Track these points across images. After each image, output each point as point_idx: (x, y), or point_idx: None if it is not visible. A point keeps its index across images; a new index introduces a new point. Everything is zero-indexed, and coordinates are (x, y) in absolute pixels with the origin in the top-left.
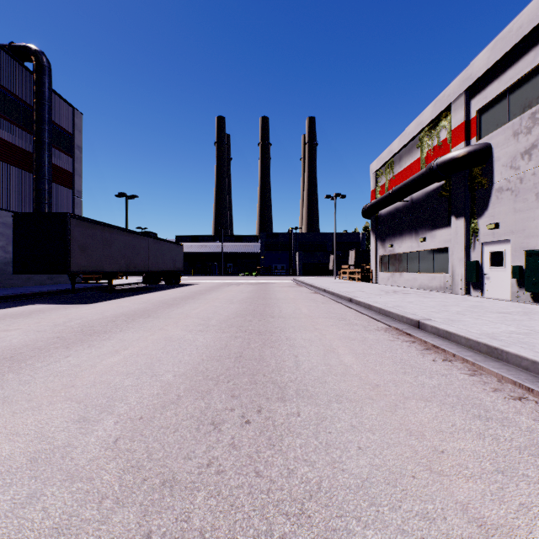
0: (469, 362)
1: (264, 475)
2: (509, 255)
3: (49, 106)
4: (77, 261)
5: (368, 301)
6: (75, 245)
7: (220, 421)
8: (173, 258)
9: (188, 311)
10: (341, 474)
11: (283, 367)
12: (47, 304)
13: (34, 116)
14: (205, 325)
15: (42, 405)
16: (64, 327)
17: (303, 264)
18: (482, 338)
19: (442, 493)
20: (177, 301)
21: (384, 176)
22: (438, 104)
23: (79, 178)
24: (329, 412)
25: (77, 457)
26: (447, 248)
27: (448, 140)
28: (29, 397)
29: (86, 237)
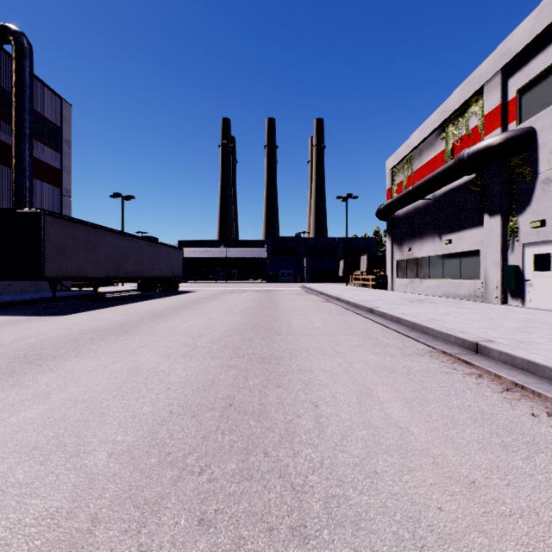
0: None
1: None
2: None
3: (30, 93)
4: (53, 265)
5: (395, 313)
6: (50, 247)
7: None
8: (171, 264)
9: (176, 325)
10: None
11: (297, 431)
12: (13, 316)
13: (12, 104)
14: (191, 346)
15: None
16: (5, 349)
17: (311, 270)
18: None
19: None
20: (168, 311)
21: (401, 173)
22: (467, 87)
23: (68, 175)
24: None
25: None
26: (478, 250)
27: (479, 127)
28: None
29: (65, 237)
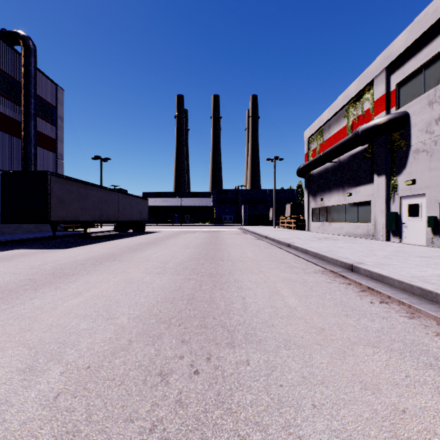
0: (405, 304)
1: None
2: (425, 207)
3: (34, 82)
4: (56, 212)
5: (305, 247)
6: (54, 199)
7: (168, 371)
8: (140, 210)
9: (149, 255)
10: None
11: (232, 309)
12: (29, 249)
13: (22, 91)
14: (162, 268)
15: None
16: (38, 269)
17: (248, 215)
18: (414, 281)
19: None
20: (141, 246)
21: (315, 141)
22: (362, 79)
23: (61, 143)
24: (279, 360)
25: (9, 419)
26: (370, 201)
27: (371, 110)
28: None
29: (64, 191)
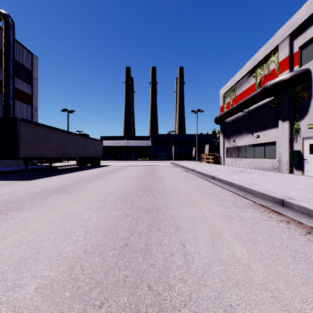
0: None
1: None
2: None
3: (13, 50)
4: (24, 150)
5: (228, 179)
6: (23, 139)
7: None
8: (96, 149)
9: (96, 186)
10: None
11: (171, 268)
12: None
13: (2, 56)
14: (104, 201)
15: None
16: None
17: (176, 153)
18: None
19: None
20: (92, 178)
21: (229, 97)
22: (268, 46)
23: (36, 98)
24: None
25: None
26: (275, 141)
27: (276, 69)
28: None
29: (32, 134)
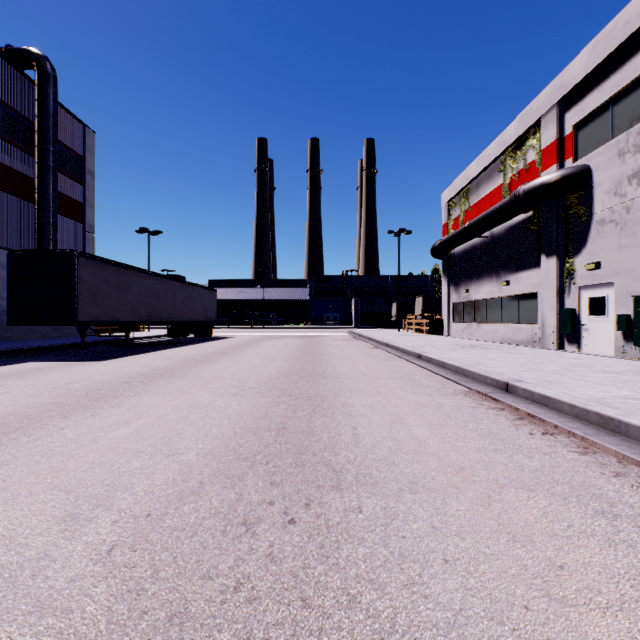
0: (577, 436)
1: (315, 605)
2: (613, 302)
3: (54, 122)
4: (86, 309)
5: (441, 358)
6: (84, 289)
7: (254, 520)
8: (205, 306)
9: (220, 370)
10: (423, 603)
11: (338, 443)
12: (49, 361)
13: (35, 134)
14: (240, 387)
15: (19, 496)
16: (65, 390)
17: (360, 313)
18: (591, 404)
19: (571, 636)
20: (207, 357)
21: (458, 207)
22: (524, 118)
23: (91, 209)
24: (401, 506)
25: (53, 576)
26: (536, 293)
27: (537, 162)
28: (4, 485)
29: (97, 279)
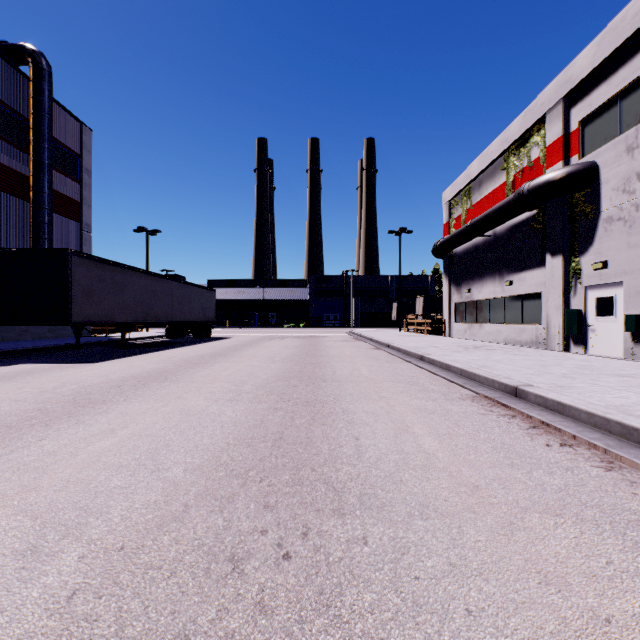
0: (599, 448)
1: None
2: (622, 302)
3: (49, 119)
4: (80, 309)
5: (445, 360)
6: (78, 289)
7: (243, 554)
8: (203, 307)
9: (216, 372)
10: None
11: (339, 456)
12: (41, 363)
13: (30, 131)
14: (236, 392)
15: None
16: (52, 394)
17: (360, 313)
18: (611, 413)
19: None
20: (204, 359)
21: (460, 206)
22: (528, 115)
23: (88, 208)
24: (412, 536)
25: None
26: (540, 293)
27: (541, 159)
28: None
29: (92, 279)
